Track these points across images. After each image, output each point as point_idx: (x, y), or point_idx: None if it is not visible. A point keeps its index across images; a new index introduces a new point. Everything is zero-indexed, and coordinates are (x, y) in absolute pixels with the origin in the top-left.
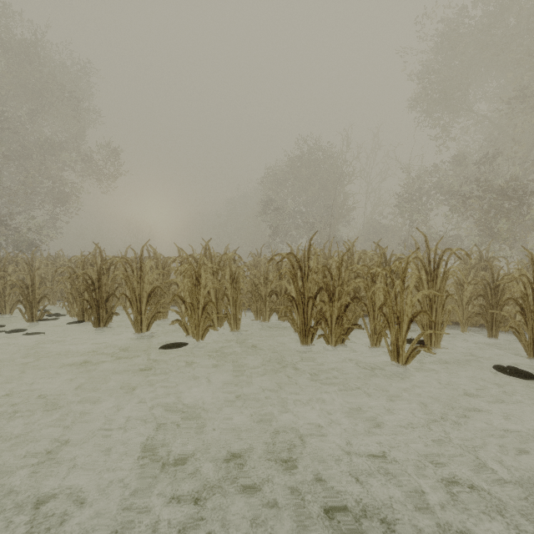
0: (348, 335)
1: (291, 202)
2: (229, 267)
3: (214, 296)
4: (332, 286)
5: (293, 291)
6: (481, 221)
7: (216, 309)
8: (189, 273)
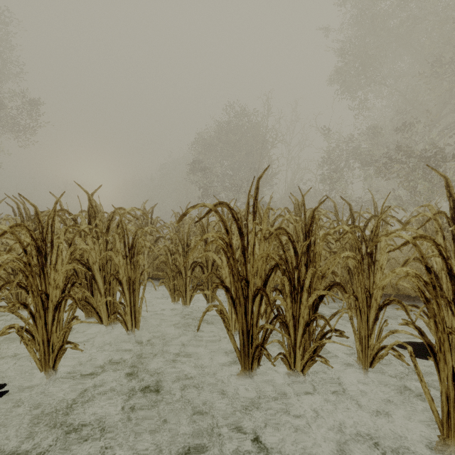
0: (321, 348)
1: (220, 166)
2: (122, 229)
3: (100, 275)
4: (297, 265)
5: (225, 267)
6: (402, 184)
7: (105, 295)
8: (30, 241)
